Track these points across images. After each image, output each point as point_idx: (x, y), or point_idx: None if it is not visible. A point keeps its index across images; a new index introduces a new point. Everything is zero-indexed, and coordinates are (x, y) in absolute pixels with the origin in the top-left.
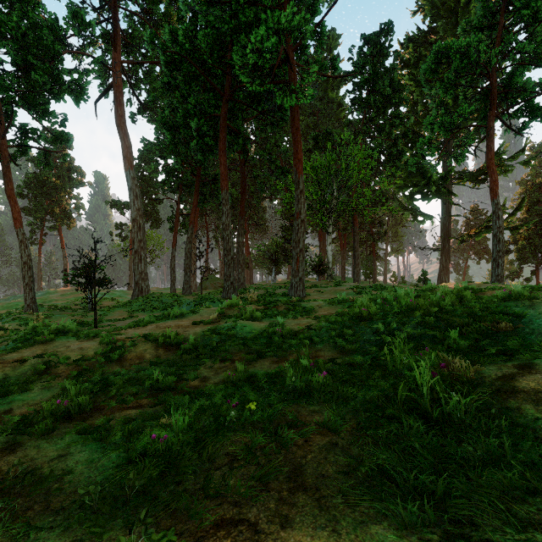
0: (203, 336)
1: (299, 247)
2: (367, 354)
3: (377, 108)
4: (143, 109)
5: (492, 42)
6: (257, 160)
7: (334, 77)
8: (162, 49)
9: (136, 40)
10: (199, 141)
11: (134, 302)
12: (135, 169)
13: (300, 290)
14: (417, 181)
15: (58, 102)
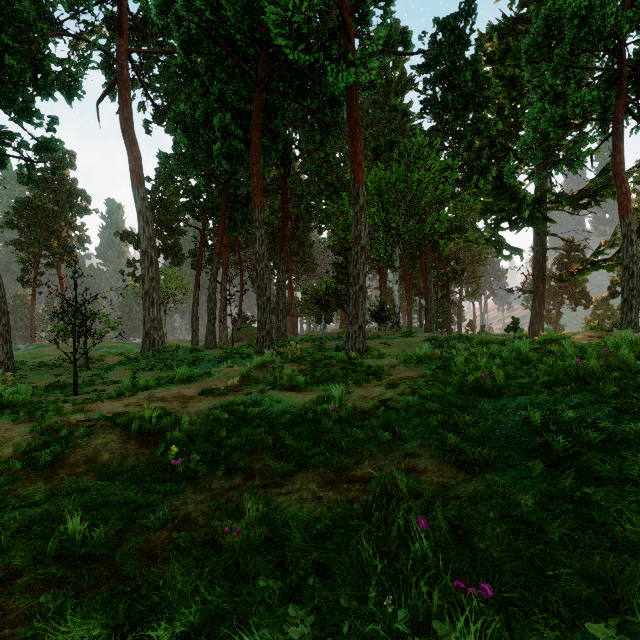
0: (208, 418)
1: (358, 284)
2: (526, 476)
3: (455, 111)
4: (159, 114)
5: (617, 10)
6: (303, 181)
7: (406, 54)
8: (175, 23)
9: (150, 26)
10: (224, 144)
11: (141, 358)
12: (152, 193)
13: (359, 342)
14: (505, 205)
15: (46, 99)
